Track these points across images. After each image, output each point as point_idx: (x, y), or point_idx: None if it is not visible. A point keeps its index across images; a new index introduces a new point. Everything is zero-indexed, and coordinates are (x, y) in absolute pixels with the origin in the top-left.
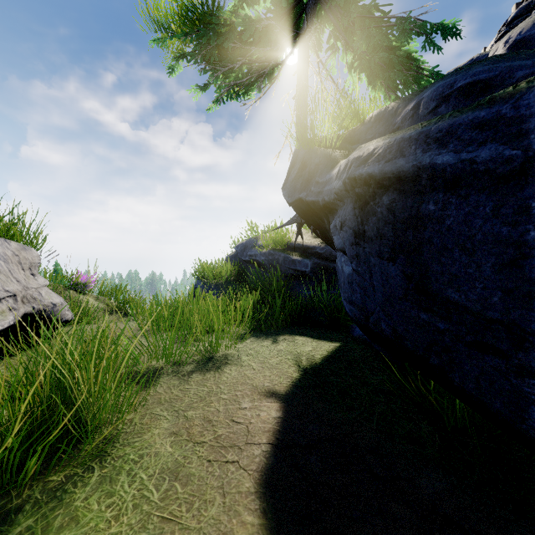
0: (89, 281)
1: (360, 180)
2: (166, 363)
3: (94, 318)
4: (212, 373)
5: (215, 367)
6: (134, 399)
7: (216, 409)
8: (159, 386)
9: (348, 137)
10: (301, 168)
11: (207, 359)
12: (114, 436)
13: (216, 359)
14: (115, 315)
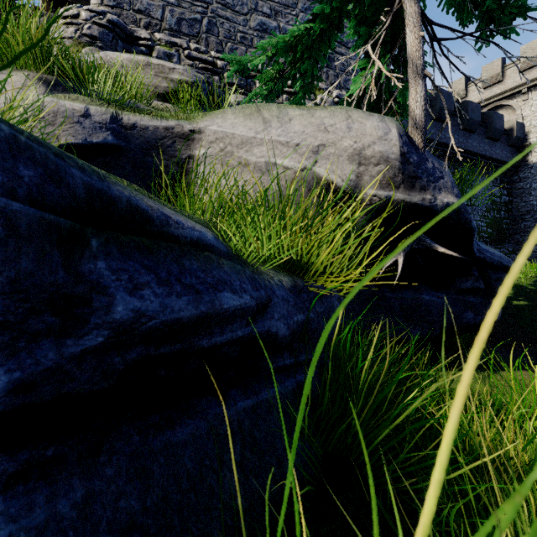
0: None
1: None
2: None
3: None
4: None
5: None
6: None
7: None
8: None
9: None
10: None
11: None
12: None
13: None
14: None
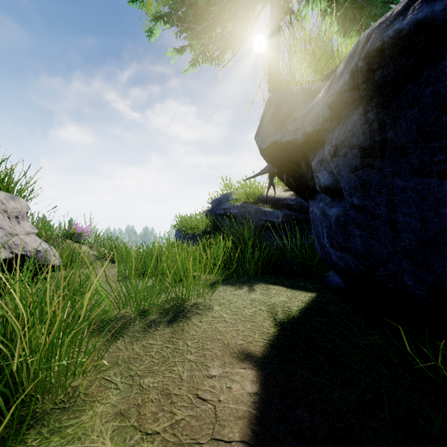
0: (84, 231)
1: (394, 45)
2: (135, 311)
3: (84, 264)
4: (181, 325)
5: (184, 318)
6: (80, 362)
7: (178, 375)
8: (121, 340)
9: (324, 80)
10: (275, 111)
11: (178, 307)
12: (47, 414)
13: (186, 309)
14: (105, 262)
